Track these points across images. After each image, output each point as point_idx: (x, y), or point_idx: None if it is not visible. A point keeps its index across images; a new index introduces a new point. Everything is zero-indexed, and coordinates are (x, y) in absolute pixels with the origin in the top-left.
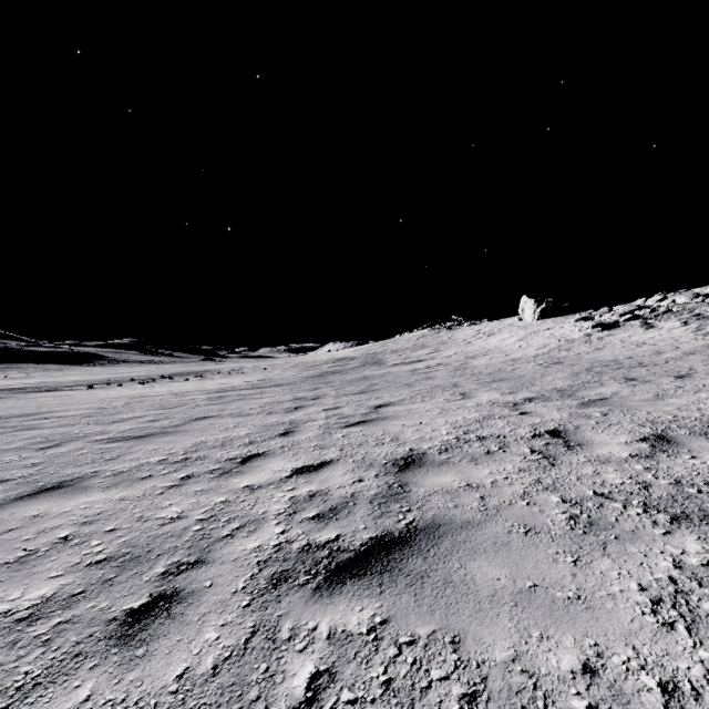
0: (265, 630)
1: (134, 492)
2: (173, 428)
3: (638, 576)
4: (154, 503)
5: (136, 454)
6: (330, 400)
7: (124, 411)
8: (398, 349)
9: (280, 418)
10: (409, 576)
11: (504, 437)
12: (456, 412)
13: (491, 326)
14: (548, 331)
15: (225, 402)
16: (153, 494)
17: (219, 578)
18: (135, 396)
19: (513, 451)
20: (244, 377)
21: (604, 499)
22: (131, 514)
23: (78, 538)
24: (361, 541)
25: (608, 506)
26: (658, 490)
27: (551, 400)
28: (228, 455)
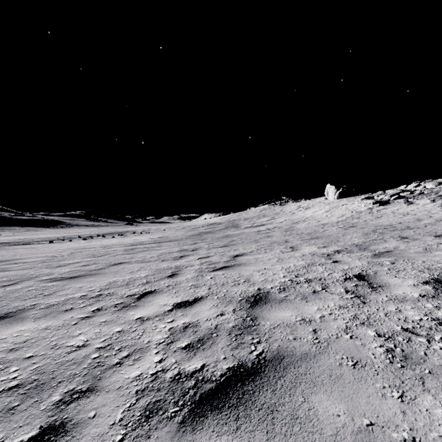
0: None
1: (56, 322)
2: (96, 271)
3: None
4: (68, 332)
5: (66, 291)
6: (204, 251)
7: (68, 258)
8: (248, 217)
9: (169, 264)
10: (261, 410)
11: (324, 279)
12: (289, 260)
13: (307, 203)
14: (344, 206)
15: (135, 252)
16: (69, 324)
17: (102, 408)
18: (78, 248)
19: (332, 291)
20: (150, 235)
21: (410, 333)
22: (48, 342)
23: (1, 365)
24: (221, 371)
25: (415, 341)
26: None
27: (352, 252)
28: (130, 292)
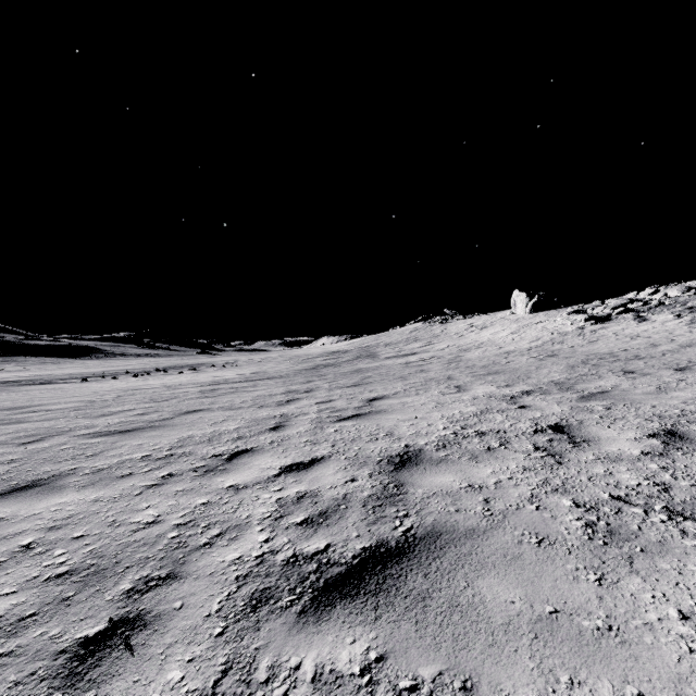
0: (238, 669)
1: (111, 492)
2: (161, 422)
3: (676, 600)
4: (130, 505)
5: (119, 450)
6: (323, 393)
7: (114, 404)
8: (391, 342)
9: (271, 411)
10: (408, 597)
11: (504, 432)
12: (453, 406)
13: (483, 319)
14: (541, 324)
15: (217, 395)
16: (130, 495)
17: (192, 598)
18: (128, 388)
19: (515, 448)
20: (238, 370)
21: (621, 503)
22: (103, 518)
23: (41, 547)
24: (354, 552)
25: (628, 512)
26: (680, 492)
27: (549, 393)
28: (215, 451)
